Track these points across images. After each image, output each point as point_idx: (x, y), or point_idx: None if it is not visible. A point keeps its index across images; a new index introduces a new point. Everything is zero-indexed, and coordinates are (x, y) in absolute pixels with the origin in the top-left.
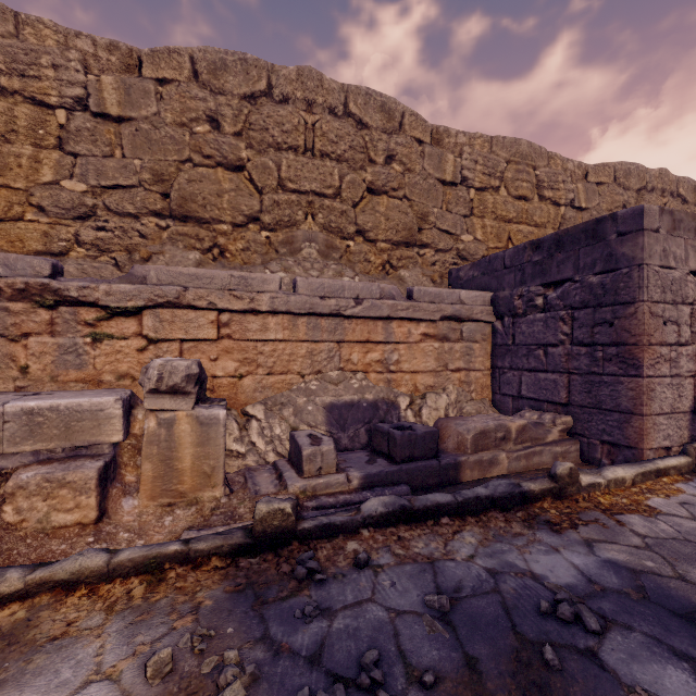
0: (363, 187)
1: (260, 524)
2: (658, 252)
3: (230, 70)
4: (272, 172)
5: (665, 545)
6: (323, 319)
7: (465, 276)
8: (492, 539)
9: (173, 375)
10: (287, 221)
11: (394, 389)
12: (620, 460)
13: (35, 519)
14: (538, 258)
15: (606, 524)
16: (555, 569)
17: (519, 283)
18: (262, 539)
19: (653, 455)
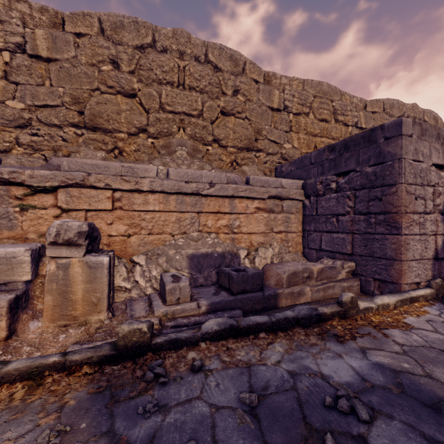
0: (218, 110)
1: (122, 340)
2: (411, 150)
3: (126, 28)
4: (155, 98)
5: (416, 351)
6: (187, 196)
7: (286, 170)
8: (294, 349)
9: (68, 232)
10: (166, 132)
11: (236, 245)
12: (386, 291)
13: None
14: (333, 156)
15: (376, 336)
16: (338, 370)
17: (320, 174)
18: (124, 351)
19: (408, 287)
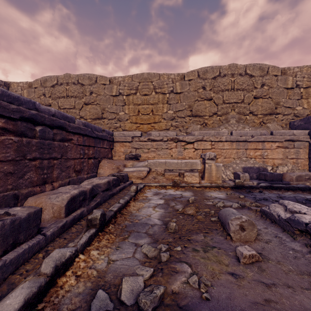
0: (252, 97)
1: (236, 183)
2: None
3: (208, 72)
4: (221, 99)
5: None
6: (241, 142)
7: (297, 124)
8: (296, 194)
9: (211, 156)
10: (225, 113)
11: (265, 164)
12: None
13: (189, 181)
14: None
15: None
16: None
17: None
18: (237, 186)
19: None
